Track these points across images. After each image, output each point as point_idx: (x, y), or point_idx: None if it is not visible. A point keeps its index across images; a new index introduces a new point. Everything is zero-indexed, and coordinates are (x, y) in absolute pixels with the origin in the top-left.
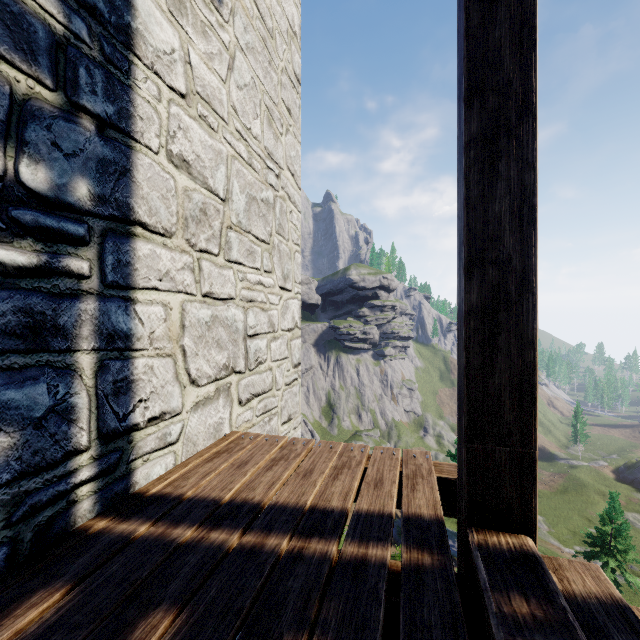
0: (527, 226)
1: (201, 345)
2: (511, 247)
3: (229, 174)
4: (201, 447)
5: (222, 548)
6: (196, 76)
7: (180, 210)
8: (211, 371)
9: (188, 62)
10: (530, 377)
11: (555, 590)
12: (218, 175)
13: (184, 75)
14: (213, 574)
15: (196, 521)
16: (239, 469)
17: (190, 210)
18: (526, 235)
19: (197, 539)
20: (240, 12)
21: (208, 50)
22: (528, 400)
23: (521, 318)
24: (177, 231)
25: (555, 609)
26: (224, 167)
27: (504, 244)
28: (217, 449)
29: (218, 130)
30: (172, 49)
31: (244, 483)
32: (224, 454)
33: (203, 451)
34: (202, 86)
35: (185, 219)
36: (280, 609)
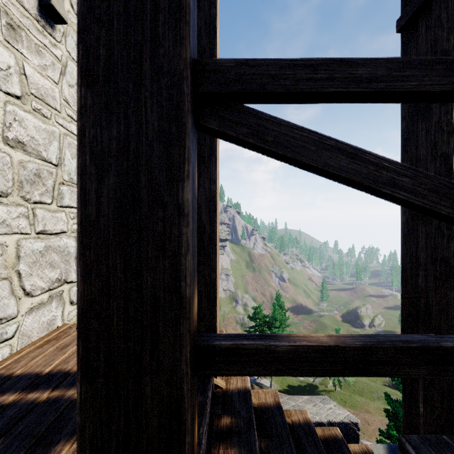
0: (212, 211)
1: (35, 268)
2: (205, 221)
3: (61, 146)
4: (35, 338)
5: (34, 402)
6: (31, 82)
7: (16, 177)
8: (45, 284)
9: (23, 73)
10: (214, 286)
11: (209, 389)
12: (51, 148)
13: (19, 83)
14: (24, 418)
15: (19, 389)
16: (61, 350)
17: (25, 175)
18: (212, 216)
19: (17, 400)
20: (72, 34)
21: (42, 63)
22: (213, 298)
23: (210, 257)
24: (13, 191)
25: (203, 397)
26: (57, 142)
27: (202, 220)
28: (49, 338)
29: (51, 117)
30: (8, 66)
31: (63, 359)
32: (53, 341)
33: (37, 341)
34: (36, 88)
35: (20, 182)
36: (63, 428)
